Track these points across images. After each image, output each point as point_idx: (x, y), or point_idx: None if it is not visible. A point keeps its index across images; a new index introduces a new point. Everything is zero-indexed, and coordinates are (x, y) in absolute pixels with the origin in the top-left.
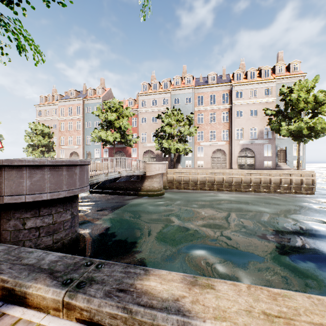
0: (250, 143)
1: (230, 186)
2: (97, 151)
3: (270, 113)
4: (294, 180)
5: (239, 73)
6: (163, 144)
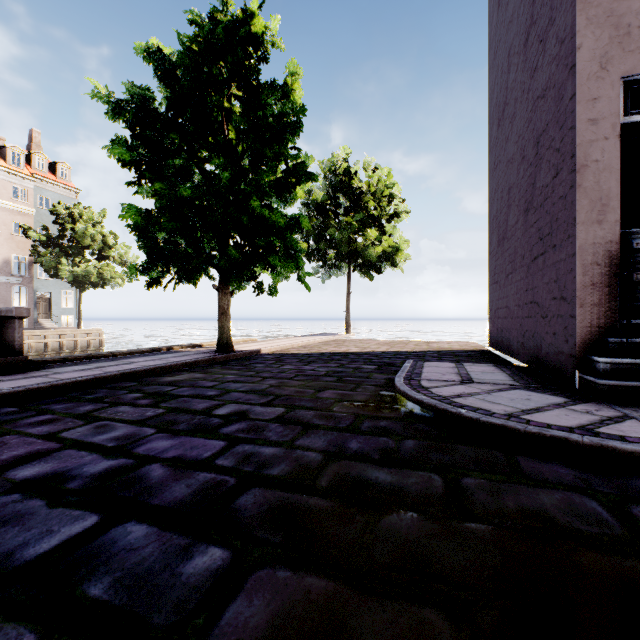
0: None
1: None
2: None
3: (39, 238)
4: (80, 342)
5: None
6: None
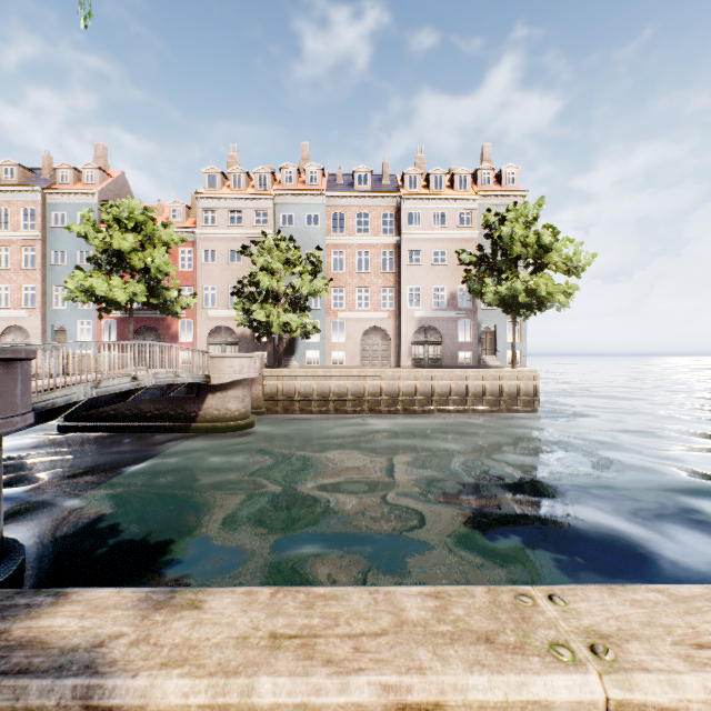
0: (434, 317)
1: (395, 403)
2: (85, 326)
3: (468, 260)
4: (505, 387)
5: (414, 174)
6: (255, 313)
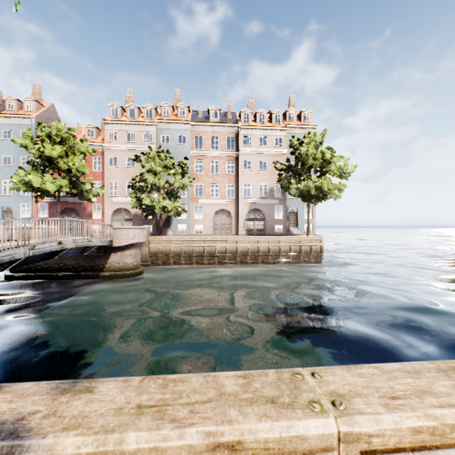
0: (259, 203)
1: (235, 258)
2: (26, 207)
3: (280, 168)
4: (303, 247)
5: (247, 113)
6: (143, 200)
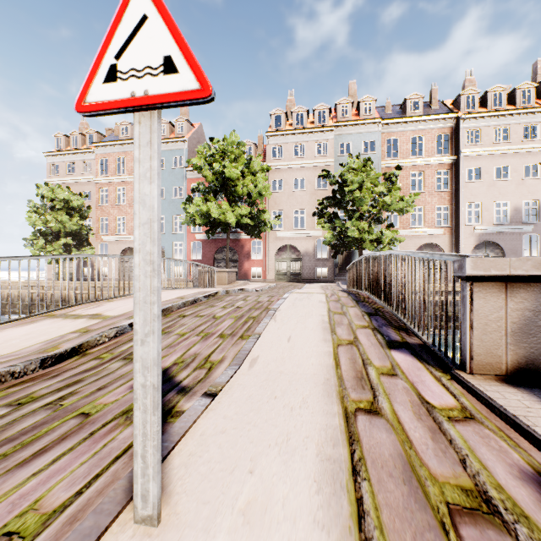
0: (495, 232)
1: None
2: (178, 247)
3: None
4: None
5: (470, 94)
6: (348, 230)
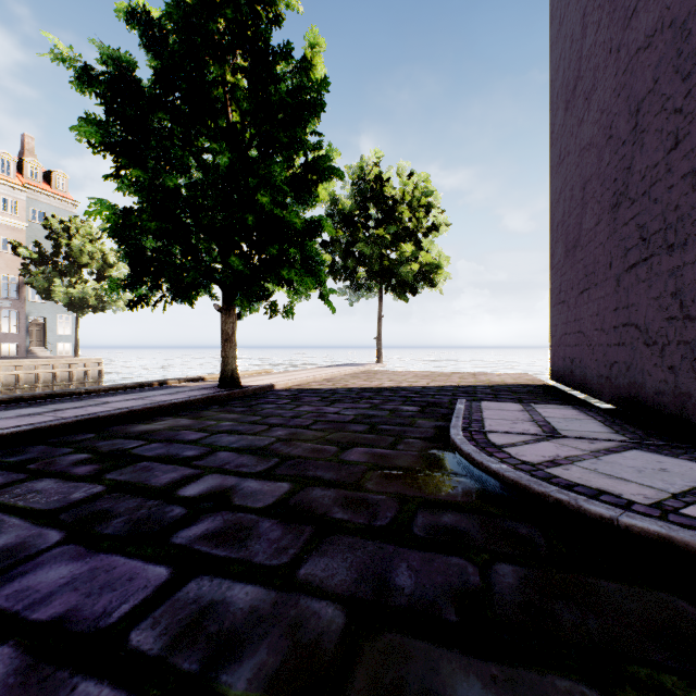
0: None
1: None
2: None
3: (29, 256)
4: (76, 373)
5: None
6: None
